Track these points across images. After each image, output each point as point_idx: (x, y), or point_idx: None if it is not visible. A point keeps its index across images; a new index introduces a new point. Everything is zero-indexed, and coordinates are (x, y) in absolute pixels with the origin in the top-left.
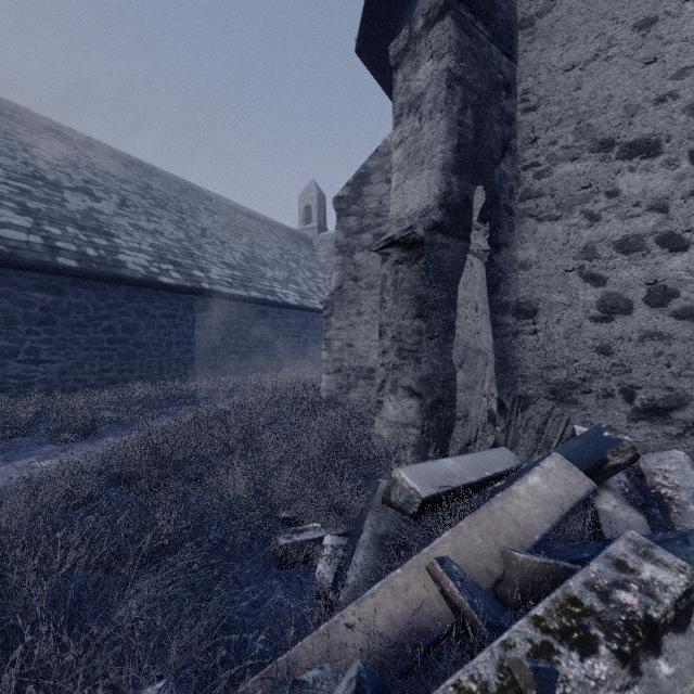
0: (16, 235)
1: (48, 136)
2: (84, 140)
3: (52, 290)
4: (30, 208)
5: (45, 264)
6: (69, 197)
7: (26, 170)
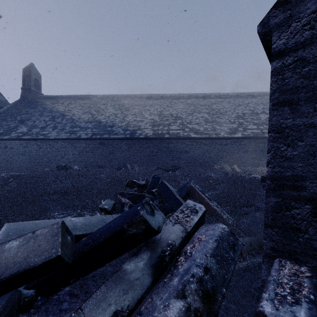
0: (255, 131)
1: (249, 98)
2: (257, 94)
3: (263, 143)
4: (255, 123)
5: (262, 137)
6: (261, 116)
7: (250, 112)
